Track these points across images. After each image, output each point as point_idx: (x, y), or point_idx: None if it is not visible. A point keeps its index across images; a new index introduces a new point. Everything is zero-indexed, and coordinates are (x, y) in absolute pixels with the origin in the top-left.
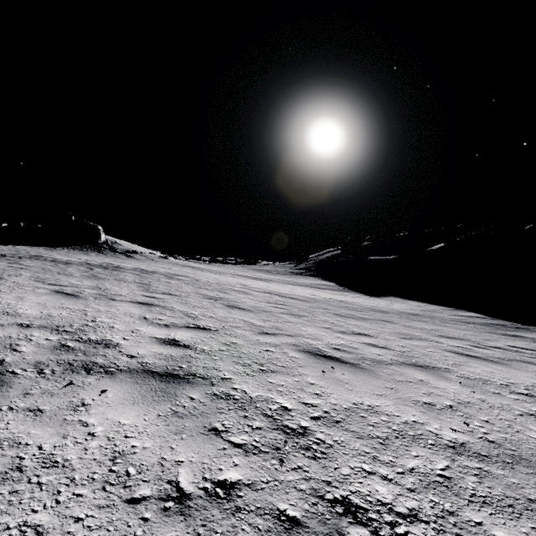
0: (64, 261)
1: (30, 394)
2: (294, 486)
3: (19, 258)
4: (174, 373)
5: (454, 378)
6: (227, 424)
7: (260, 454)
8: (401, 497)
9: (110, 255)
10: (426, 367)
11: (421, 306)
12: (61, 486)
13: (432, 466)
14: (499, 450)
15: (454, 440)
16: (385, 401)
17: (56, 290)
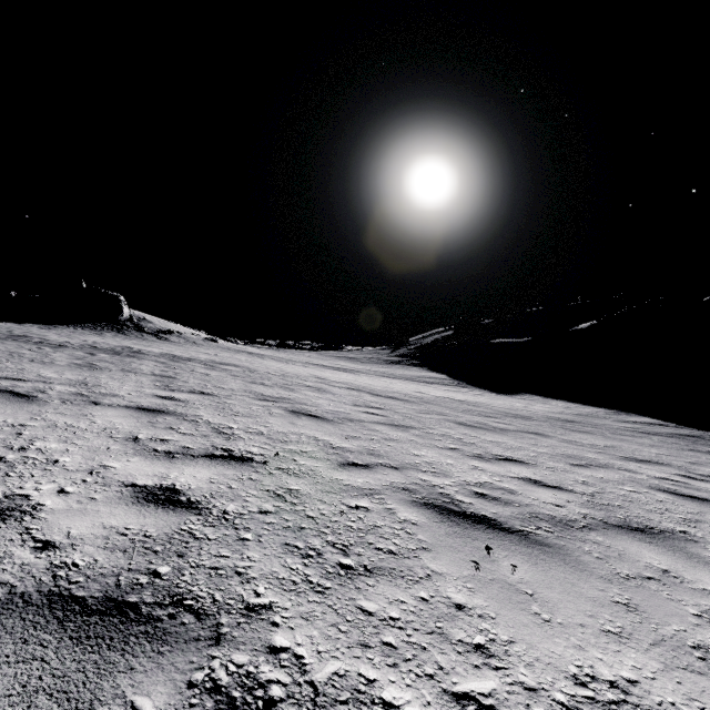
0: (56, 343)
1: None
2: None
3: None
4: (127, 602)
5: None
6: None
7: None
8: None
9: (133, 337)
10: (650, 531)
11: (571, 407)
12: None
13: None
14: None
15: None
16: (639, 659)
17: (1, 387)
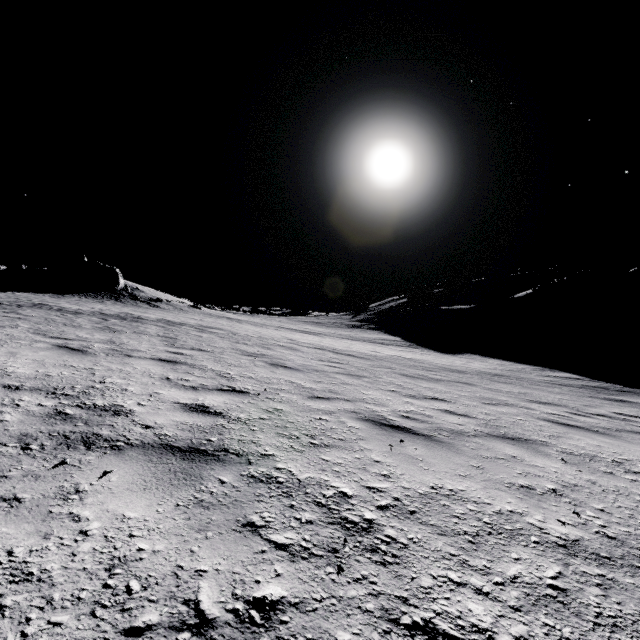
0: (72, 311)
1: (7, 478)
2: (358, 605)
3: (18, 306)
4: (200, 449)
5: (554, 453)
6: (267, 516)
7: (311, 558)
8: (503, 620)
9: (129, 304)
10: (518, 439)
11: (505, 365)
12: (32, 610)
13: (540, 574)
14: (623, 549)
15: (564, 537)
16: (471, 484)
17: (59, 344)
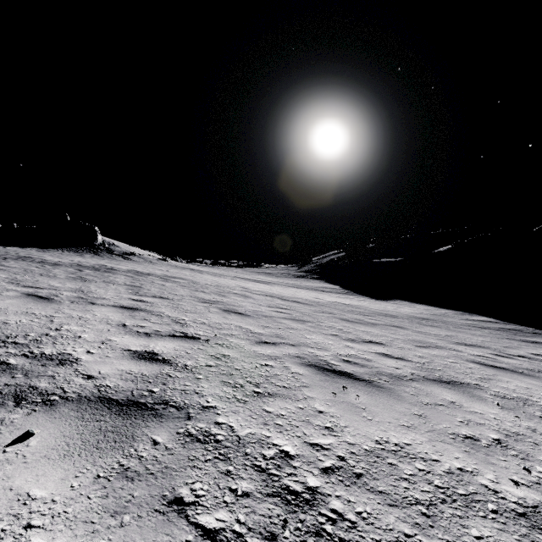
0: (53, 262)
1: None
2: None
3: (4, 259)
4: (140, 402)
5: (488, 397)
6: (199, 488)
7: None
8: None
9: (106, 257)
10: (453, 383)
11: (430, 309)
12: None
13: None
14: None
15: (521, 502)
16: (416, 436)
17: (29, 292)
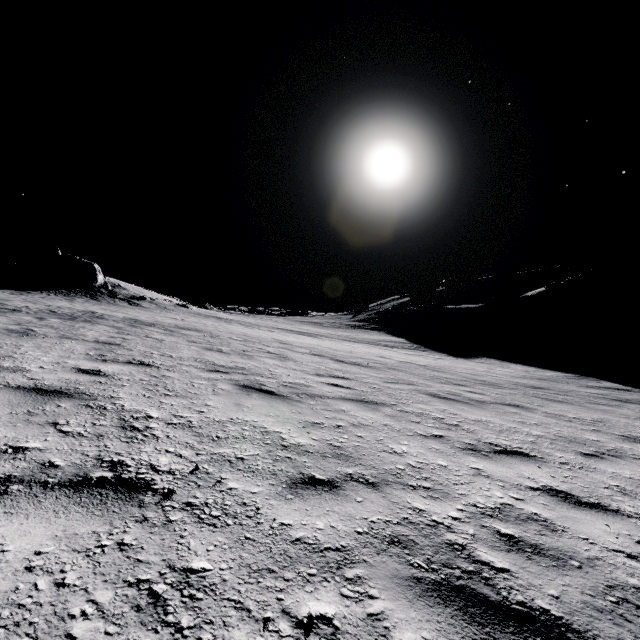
0: (11, 308)
1: None
2: None
3: None
4: None
5: None
6: None
7: None
8: None
9: (105, 302)
10: None
11: (530, 371)
12: None
13: None
14: None
15: None
16: None
17: None
